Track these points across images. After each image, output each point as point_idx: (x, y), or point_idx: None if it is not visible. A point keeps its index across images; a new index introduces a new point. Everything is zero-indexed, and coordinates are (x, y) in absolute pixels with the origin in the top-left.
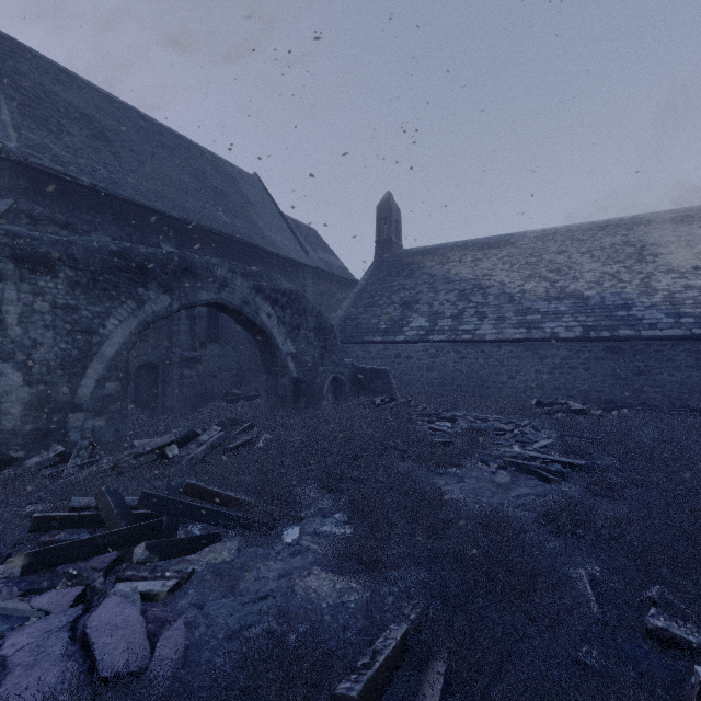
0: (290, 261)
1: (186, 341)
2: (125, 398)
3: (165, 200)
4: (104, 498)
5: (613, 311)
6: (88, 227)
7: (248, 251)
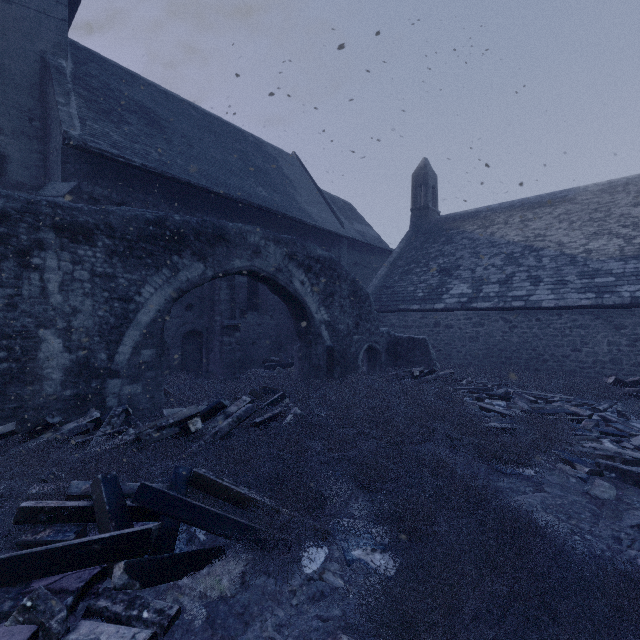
0: (326, 232)
1: (226, 309)
2: (160, 365)
3: (210, 178)
4: (98, 489)
5: None
6: (140, 205)
7: (285, 223)
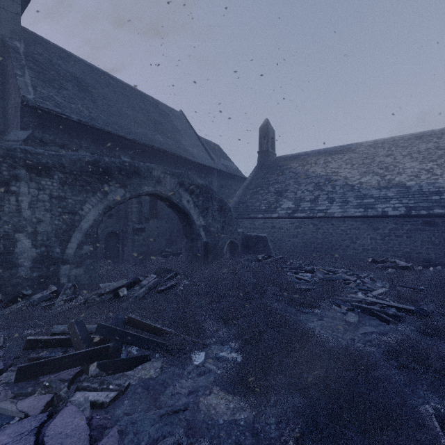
0: (203, 165)
1: (136, 218)
2: (95, 255)
3: (124, 129)
4: (73, 327)
5: (429, 196)
6: (76, 146)
7: (175, 160)
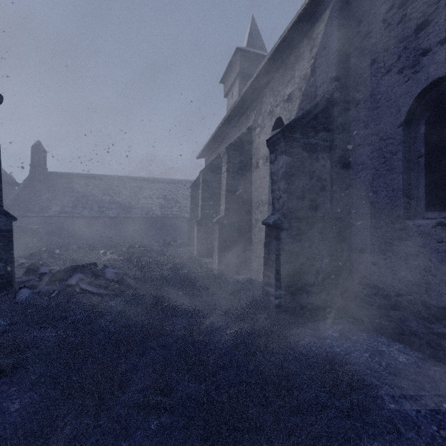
0: None
1: None
2: None
3: None
4: None
5: (127, 209)
6: None
7: None
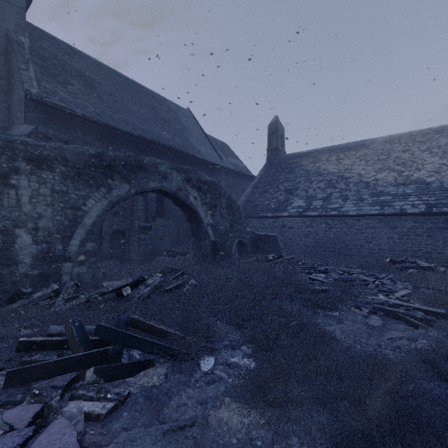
0: (210, 163)
1: (142, 216)
2: (99, 253)
3: (130, 125)
4: (70, 328)
5: None
6: (81, 142)
7: (182, 157)
